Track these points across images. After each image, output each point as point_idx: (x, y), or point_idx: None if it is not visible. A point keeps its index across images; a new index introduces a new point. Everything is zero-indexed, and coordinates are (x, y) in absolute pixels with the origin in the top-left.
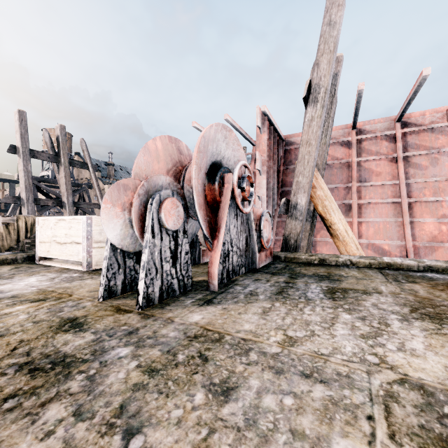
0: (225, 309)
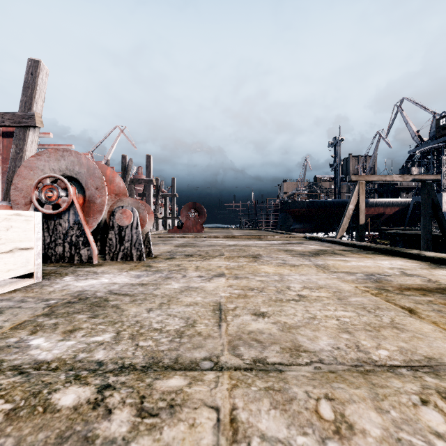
0: None
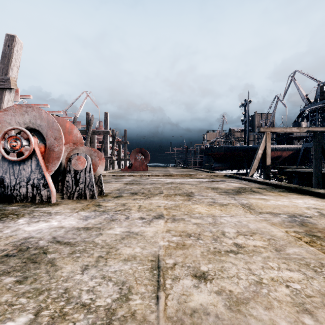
0: None
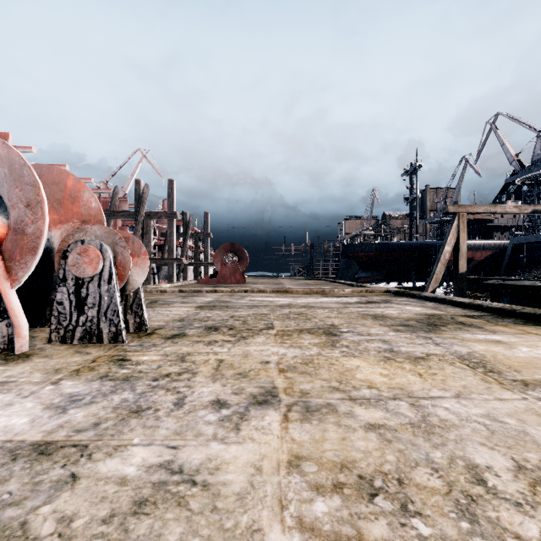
0: None
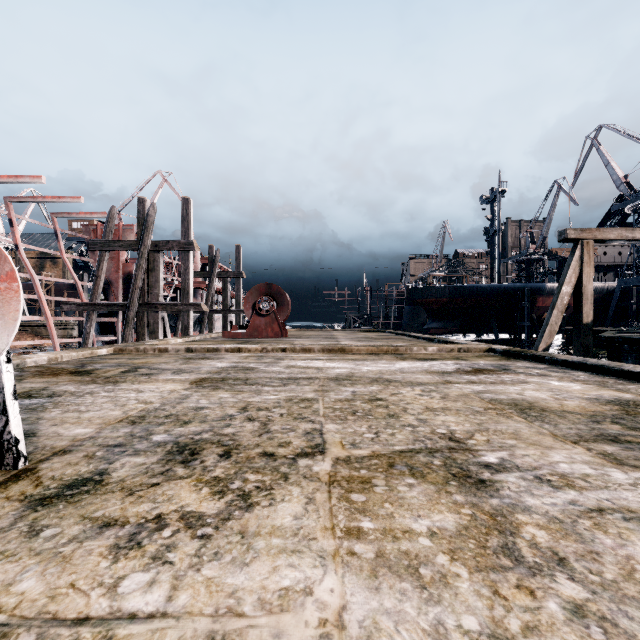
0: (57, 424)
